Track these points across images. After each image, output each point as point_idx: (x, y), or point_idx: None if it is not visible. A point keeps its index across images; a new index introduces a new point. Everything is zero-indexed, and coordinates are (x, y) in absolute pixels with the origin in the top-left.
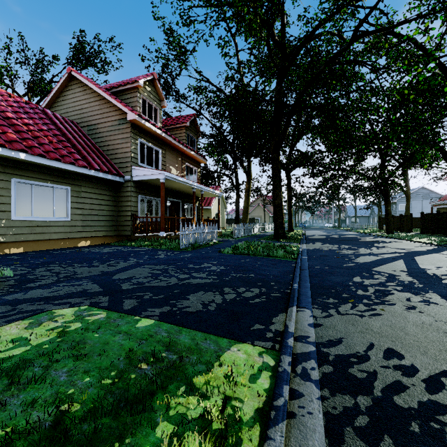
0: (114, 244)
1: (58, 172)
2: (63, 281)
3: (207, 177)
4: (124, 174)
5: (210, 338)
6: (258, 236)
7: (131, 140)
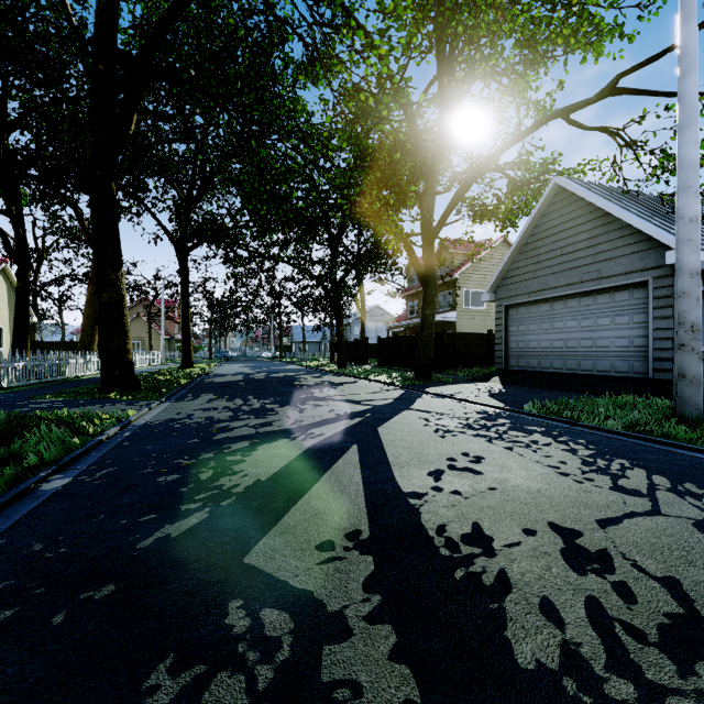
0: None
1: None
2: None
3: None
4: None
5: None
6: (71, 384)
7: None
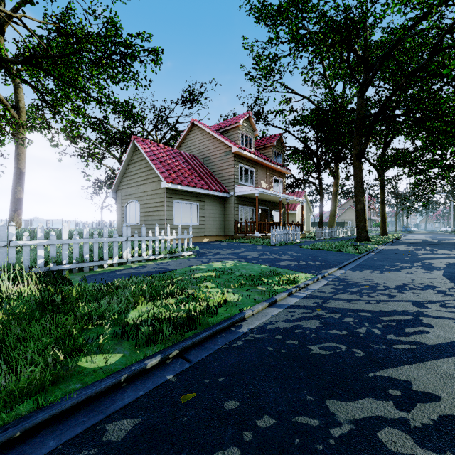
0: (224, 241)
1: (193, 194)
2: (217, 254)
3: (292, 185)
4: (229, 191)
5: (291, 271)
6: (341, 239)
7: (234, 166)
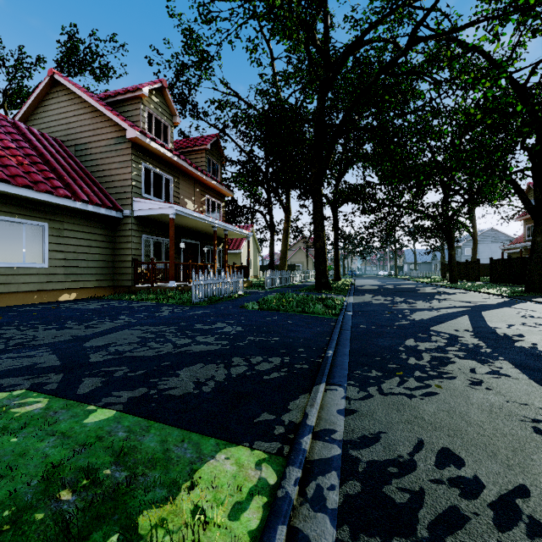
0: (107, 298)
1: (30, 203)
2: (11, 351)
3: (234, 213)
4: (123, 208)
5: (190, 438)
6: (297, 286)
7: (132, 164)
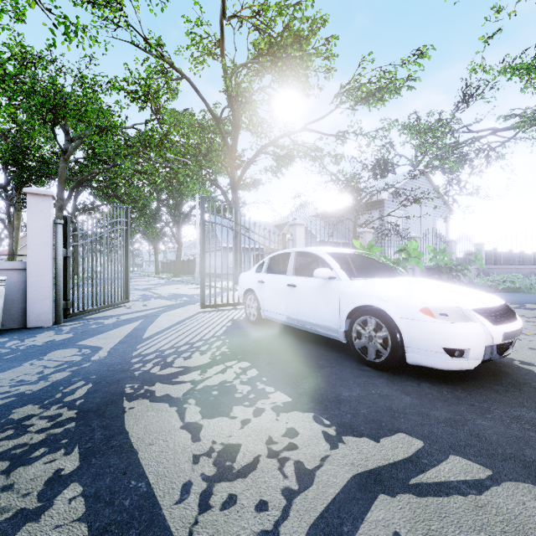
0: None
1: None
2: None
3: None
4: None
5: None
6: None
7: None
